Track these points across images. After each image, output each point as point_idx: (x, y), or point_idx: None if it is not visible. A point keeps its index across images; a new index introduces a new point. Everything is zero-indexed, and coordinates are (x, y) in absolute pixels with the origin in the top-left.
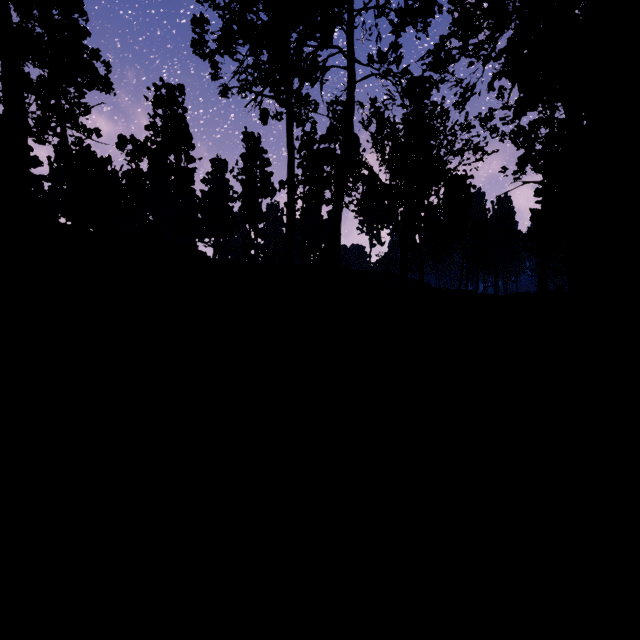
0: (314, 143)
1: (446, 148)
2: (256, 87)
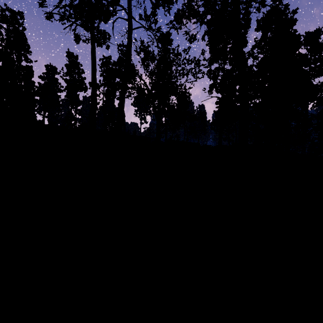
0: (110, 64)
1: (179, 73)
2: (71, 19)
